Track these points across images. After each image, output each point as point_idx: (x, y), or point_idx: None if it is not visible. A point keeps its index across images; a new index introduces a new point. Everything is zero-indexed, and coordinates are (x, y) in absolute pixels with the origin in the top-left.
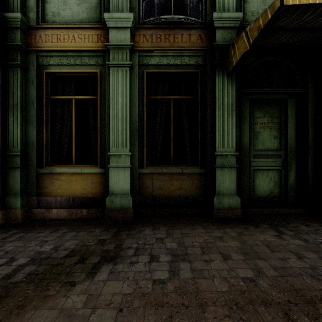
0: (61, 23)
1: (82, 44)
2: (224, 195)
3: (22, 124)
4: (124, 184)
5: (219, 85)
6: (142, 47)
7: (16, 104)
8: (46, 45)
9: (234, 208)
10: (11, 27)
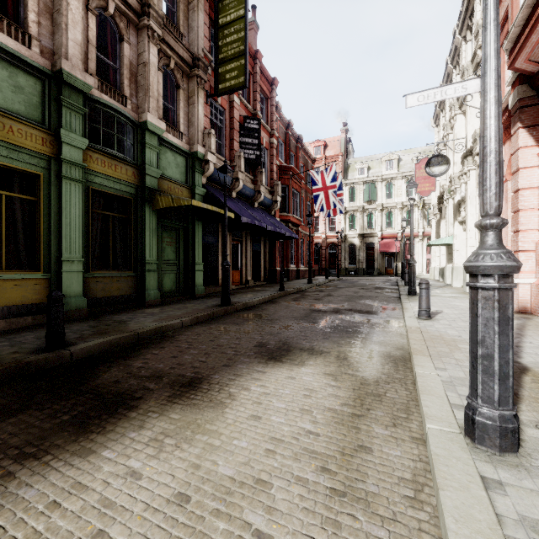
0: None
1: (23, 140)
2: (151, 290)
3: None
4: (78, 287)
5: (147, 214)
6: (89, 166)
7: None
8: None
9: (157, 298)
10: None
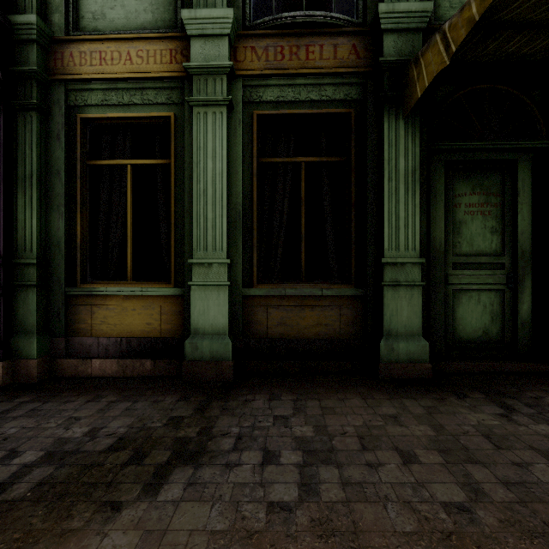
0: (107, 32)
1: (143, 67)
2: (398, 337)
3: (41, 209)
4: (217, 316)
5: (389, 136)
6: (249, 70)
7: (30, 175)
8: (81, 70)
9: (418, 360)
10: (21, 40)
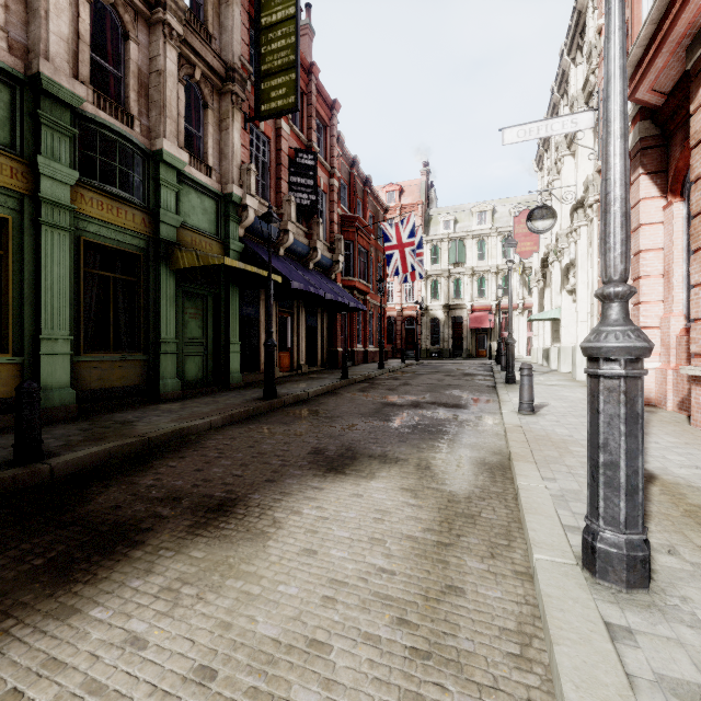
0: None
1: None
2: (168, 379)
3: None
4: (63, 375)
5: (163, 276)
6: (79, 208)
7: None
8: None
9: (177, 390)
10: None
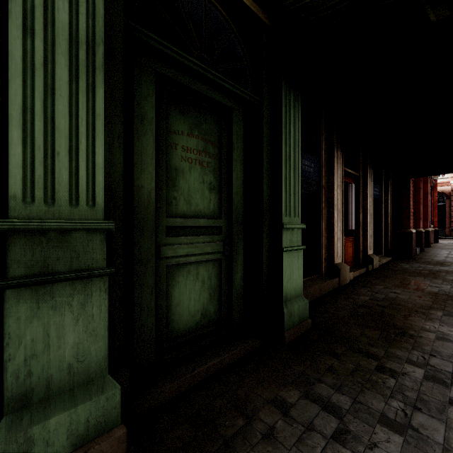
0: None
1: None
2: (51, 399)
3: None
4: None
5: None
6: None
7: None
8: None
9: (98, 430)
10: None
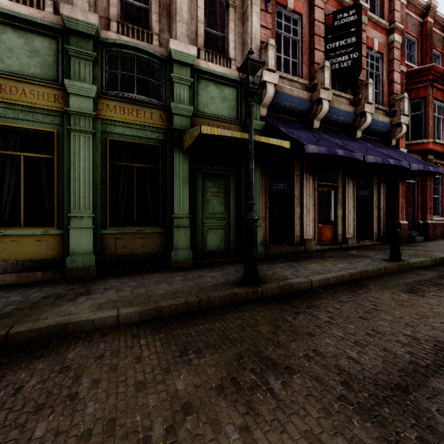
0: (6, 73)
1: (35, 100)
2: (180, 250)
3: None
4: (87, 244)
5: (176, 161)
6: (105, 116)
7: None
8: None
9: (188, 259)
10: None
